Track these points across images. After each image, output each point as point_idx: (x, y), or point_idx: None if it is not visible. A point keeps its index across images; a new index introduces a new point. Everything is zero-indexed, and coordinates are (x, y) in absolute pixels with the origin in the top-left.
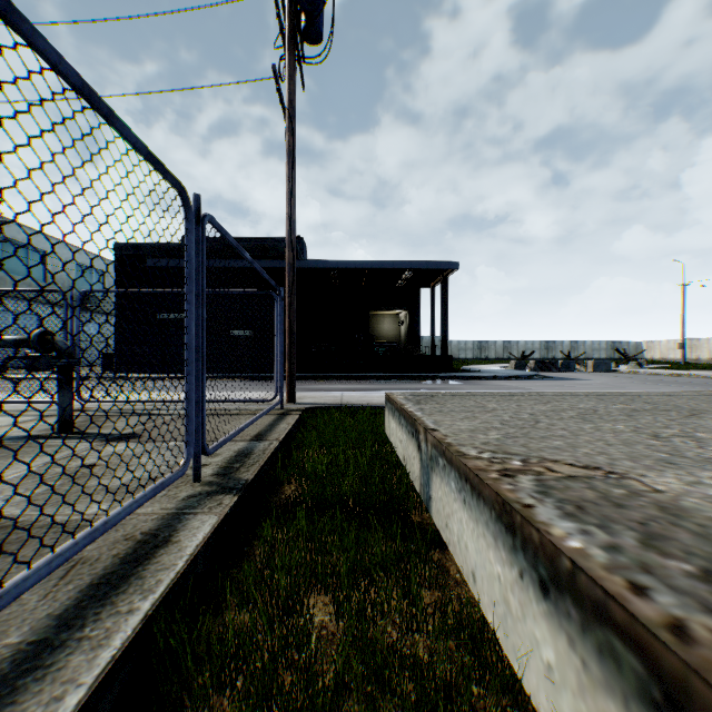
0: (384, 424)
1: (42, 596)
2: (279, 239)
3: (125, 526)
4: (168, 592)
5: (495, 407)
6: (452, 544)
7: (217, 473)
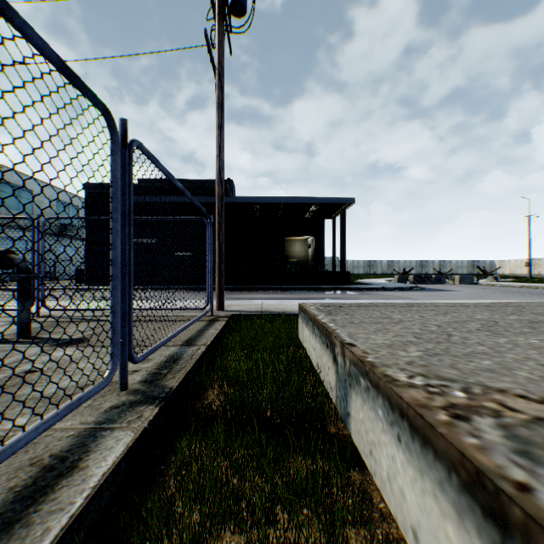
0: (297, 329)
1: None
2: (214, 181)
3: (36, 446)
4: None
5: (401, 318)
6: (379, 477)
7: (145, 380)
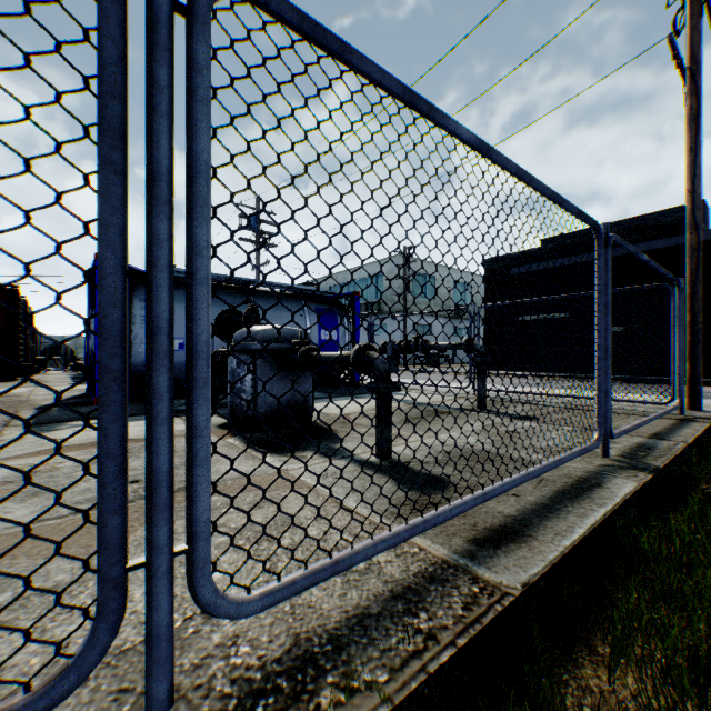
0: None
1: (532, 488)
2: (662, 212)
3: (560, 470)
4: (613, 510)
5: None
6: None
7: (621, 455)
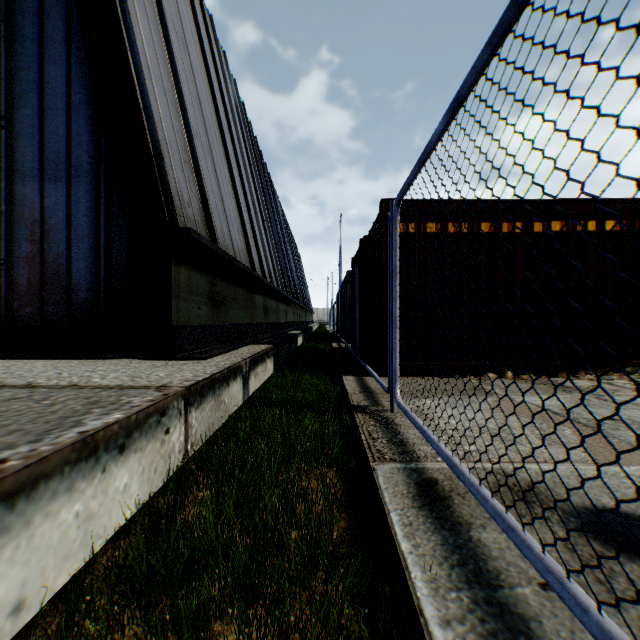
0: None
1: None
2: None
3: None
4: None
5: None
6: None
7: None
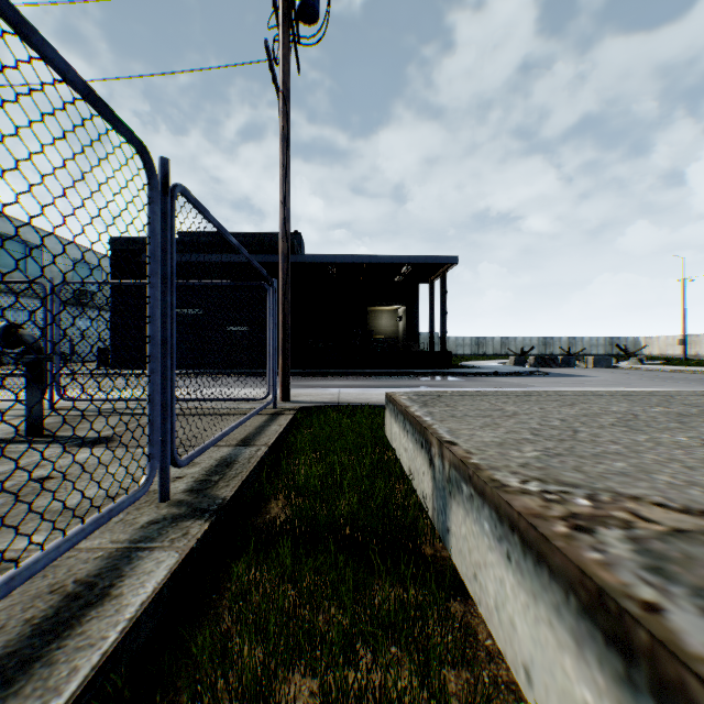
0: (384, 426)
1: None
2: (276, 234)
3: (57, 569)
4: (82, 691)
5: (515, 411)
6: (484, 606)
7: (191, 488)
